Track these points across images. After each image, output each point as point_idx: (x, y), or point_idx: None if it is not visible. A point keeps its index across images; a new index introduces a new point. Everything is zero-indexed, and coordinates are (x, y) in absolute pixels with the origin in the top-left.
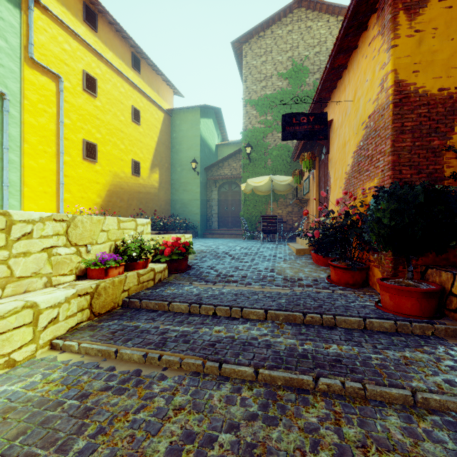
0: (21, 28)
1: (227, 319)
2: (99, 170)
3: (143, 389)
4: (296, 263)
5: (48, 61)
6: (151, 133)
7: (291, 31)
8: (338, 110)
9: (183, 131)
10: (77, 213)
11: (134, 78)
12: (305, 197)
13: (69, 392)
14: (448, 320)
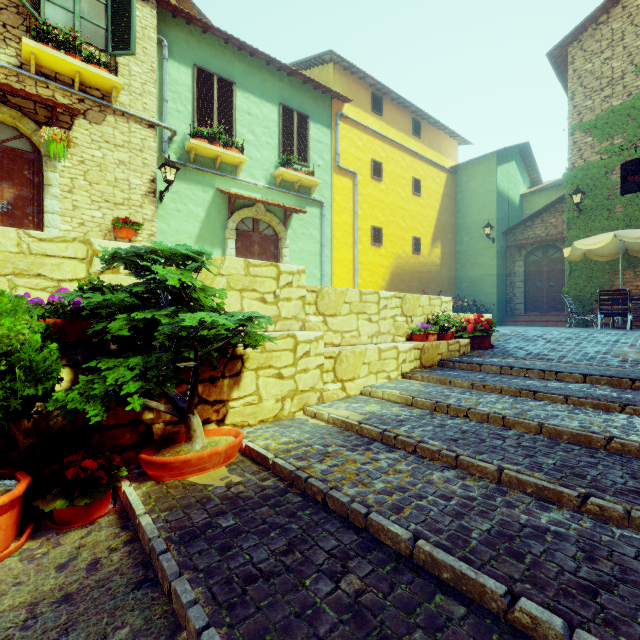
0: (331, 144)
1: (540, 379)
2: (383, 253)
3: (477, 395)
4: None
5: (348, 162)
6: (432, 201)
7: None
8: None
9: (471, 189)
10: None
11: (414, 146)
12: None
13: (431, 390)
14: None
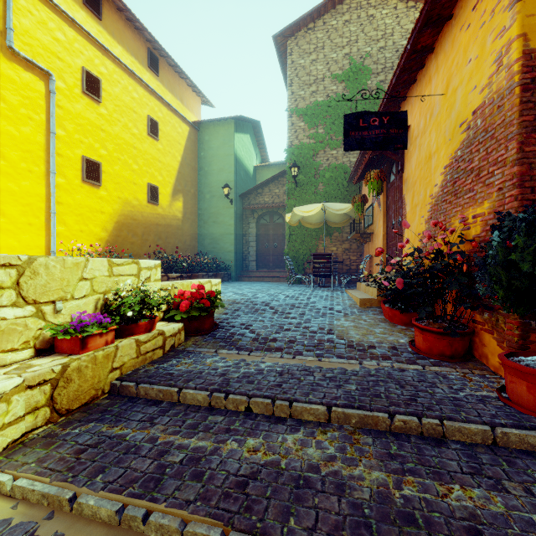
0: None
1: (267, 421)
2: (104, 196)
3: None
4: (362, 319)
5: (35, 52)
6: (173, 150)
7: (349, 21)
8: (419, 111)
9: (213, 149)
10: (74, 251)
11: (151, 81)
12: (367, 230)
13: None
14: None
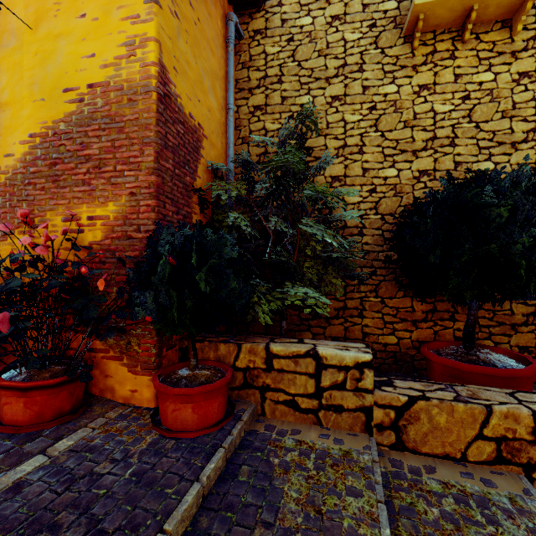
0: None
1: None
2: None
3: None
4: None
5: None
6: None
7: None
8: None
9: None
10: None
11: None
12: None
13: None
14: (240, 403)
